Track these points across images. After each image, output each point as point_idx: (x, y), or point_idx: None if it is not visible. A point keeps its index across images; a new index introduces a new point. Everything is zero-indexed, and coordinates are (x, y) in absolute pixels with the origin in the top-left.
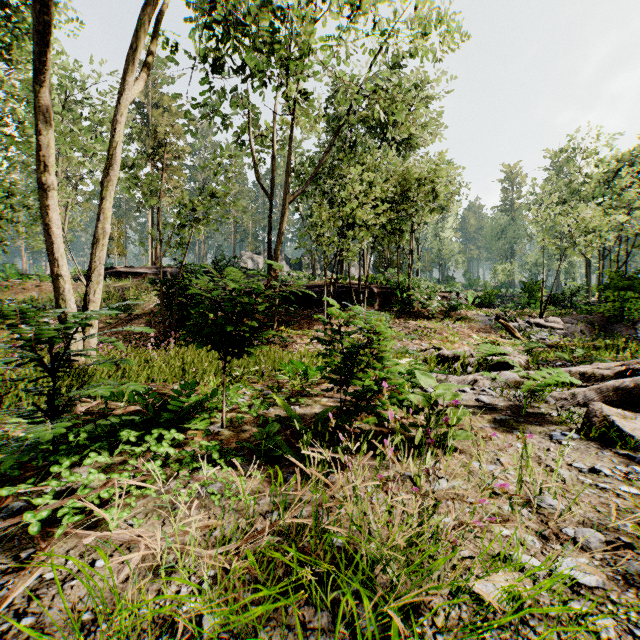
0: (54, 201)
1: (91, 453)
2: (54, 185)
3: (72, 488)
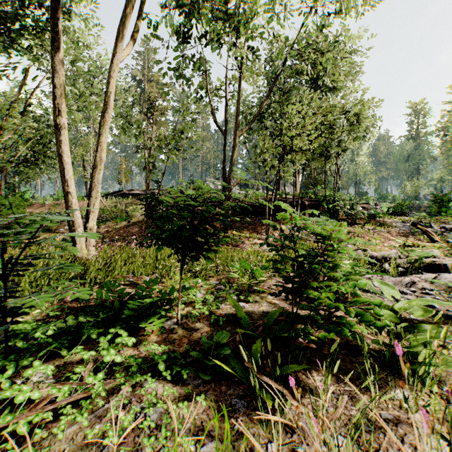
0: (65, 137)
1: (36, 361)
2: (64, 125)
3: None
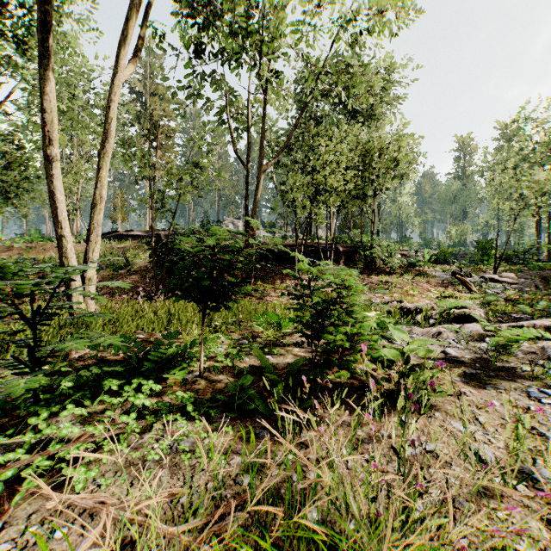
0: (58, 171)
1: (69, 405)
2: (58, 157)
3: (51, 438)
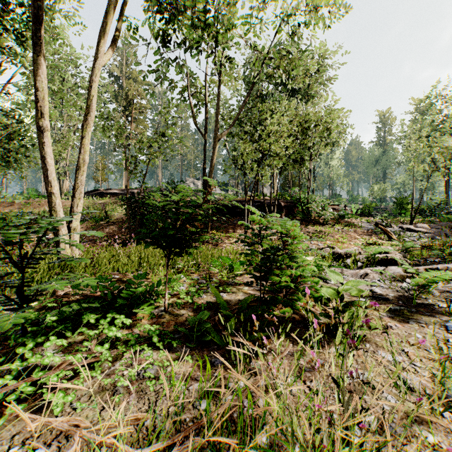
0: (48, 139)
1: (51, 336)
2: (48, 127)
3: (36, 365)
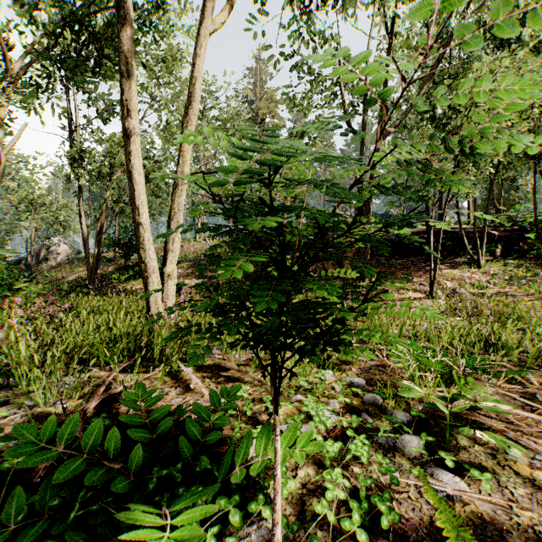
0: (135, 147)
1: None
2: (134, 129)
3: None
